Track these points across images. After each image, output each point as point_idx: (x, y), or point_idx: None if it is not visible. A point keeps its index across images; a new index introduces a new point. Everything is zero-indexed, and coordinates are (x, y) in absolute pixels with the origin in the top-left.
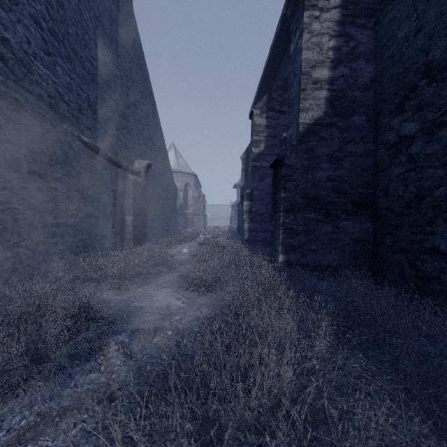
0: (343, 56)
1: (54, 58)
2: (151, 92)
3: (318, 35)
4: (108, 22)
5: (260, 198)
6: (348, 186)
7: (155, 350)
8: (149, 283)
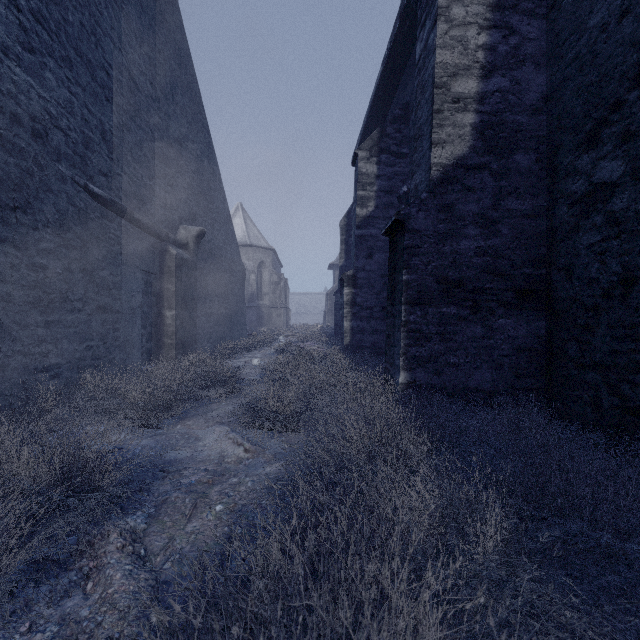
0: (501, 59)
1: (40, 58)
2: (205, 124)
3: (460, 25)
4: (136, 13)
5: (368, 283)
6: (507, 263)
7: (189, 547)
8: (194, 417)
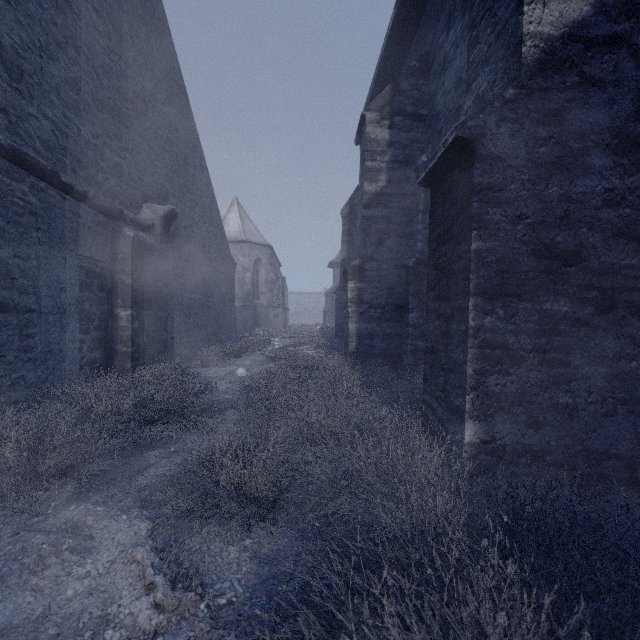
0: None
1: None
2: (181, 87)
3: None
4: None
5: (378, 276)
6: None
7: None
8: (111, 482)
